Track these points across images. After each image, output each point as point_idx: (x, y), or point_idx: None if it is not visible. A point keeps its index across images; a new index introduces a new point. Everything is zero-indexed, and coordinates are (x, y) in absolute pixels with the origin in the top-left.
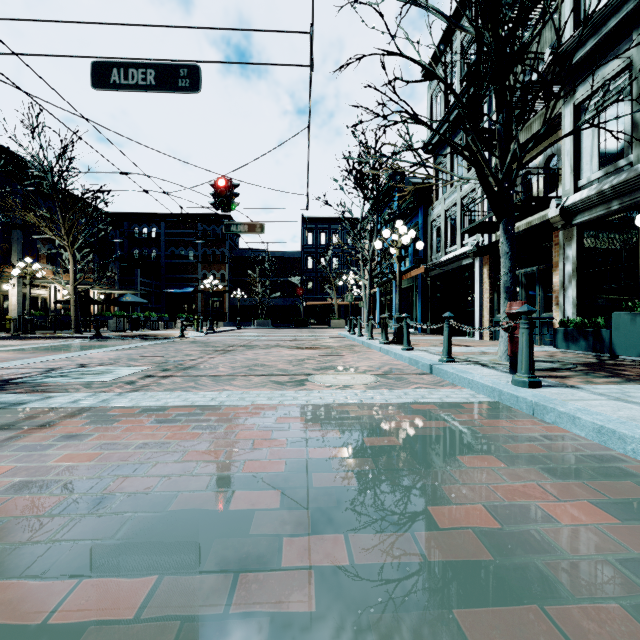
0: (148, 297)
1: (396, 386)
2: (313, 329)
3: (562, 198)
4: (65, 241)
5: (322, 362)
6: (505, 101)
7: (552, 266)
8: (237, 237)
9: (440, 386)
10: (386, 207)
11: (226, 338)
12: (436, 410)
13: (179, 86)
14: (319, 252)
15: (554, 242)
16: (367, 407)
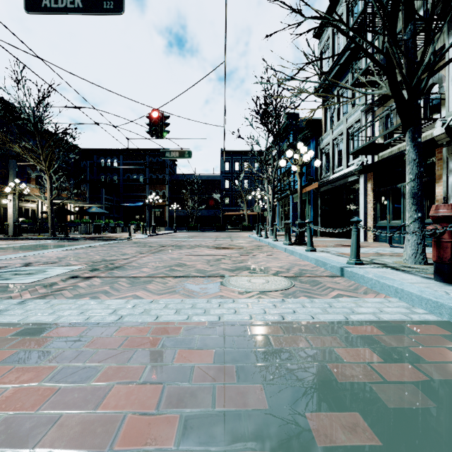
0: (110, 209)
1: (314, 293)
2: (229, 232)
3: (446, 119)
4: (43, 166)
5: (236, 262)
6: (413, 13)
7: (434, 179)
8: (174, 166)
9: (361, 293)
10: (284, 141)
11: (162, 239)
12: (383, 337)
13: (104, 8)
14: (234, 175)
15: (437, 158)
16: (292, 330)
